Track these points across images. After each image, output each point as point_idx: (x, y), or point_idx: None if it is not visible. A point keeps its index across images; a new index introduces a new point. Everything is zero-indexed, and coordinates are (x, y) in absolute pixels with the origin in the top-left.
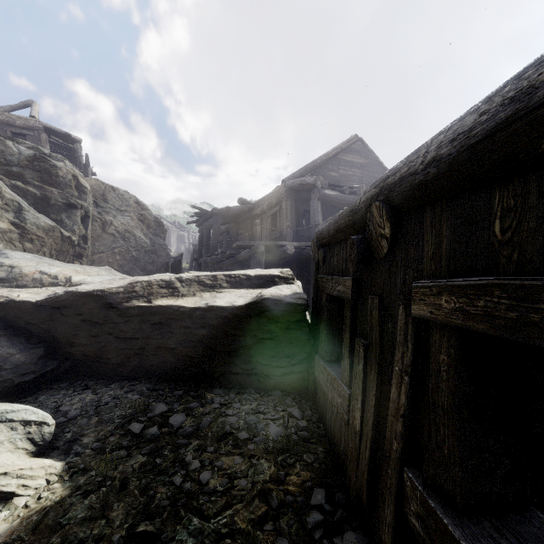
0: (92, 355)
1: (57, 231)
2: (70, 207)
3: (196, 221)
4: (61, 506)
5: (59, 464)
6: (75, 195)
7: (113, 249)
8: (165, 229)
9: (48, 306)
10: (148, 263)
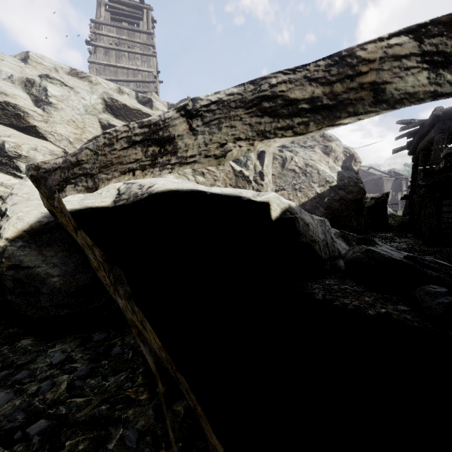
0: None
1: (227, 165)
2: None
3: (407, 145)
4: None
5: None
6: None
7: (293, 186)
8: (358, 161)
9: None
10: (333, 201)
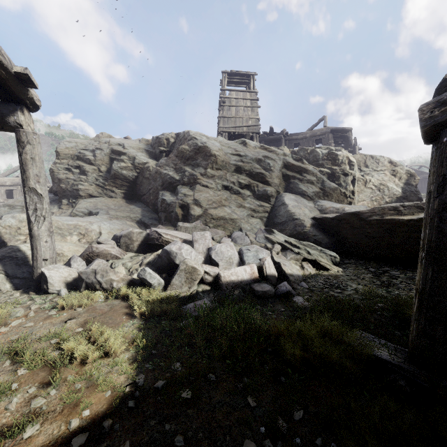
0: (354, 245)
1: (338, 190)
2: (345, 176)
3: None
4: (342, 275)
5: (341, 269)
6: (347, 168)
7: (371, 198)
8: (416, 178)
9: (336, 219)
10: None
